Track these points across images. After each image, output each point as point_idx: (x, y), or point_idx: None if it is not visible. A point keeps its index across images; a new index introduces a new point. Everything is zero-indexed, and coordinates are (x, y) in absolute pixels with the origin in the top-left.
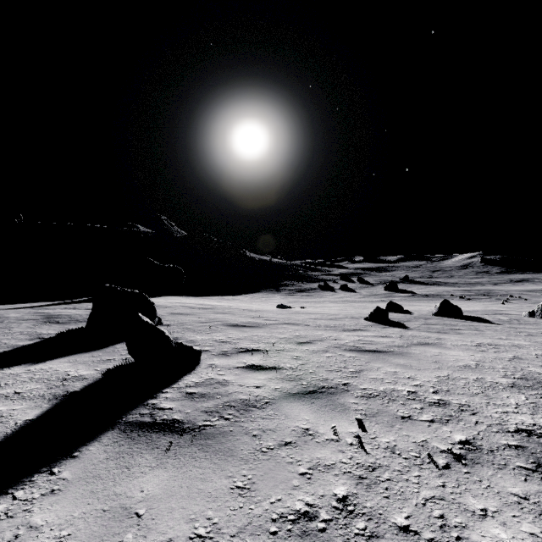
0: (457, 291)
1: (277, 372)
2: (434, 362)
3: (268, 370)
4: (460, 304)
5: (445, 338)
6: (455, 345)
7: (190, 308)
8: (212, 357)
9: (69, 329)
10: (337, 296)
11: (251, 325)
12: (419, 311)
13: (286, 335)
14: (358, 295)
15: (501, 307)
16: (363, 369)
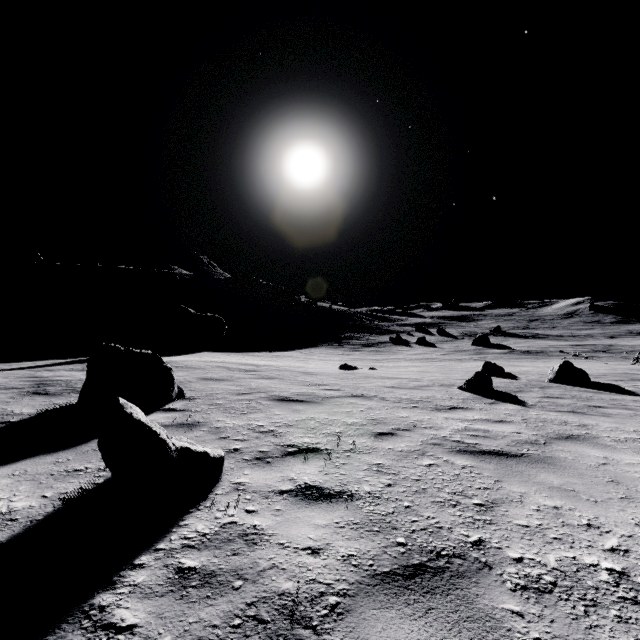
0: (567, 347)
1: (348, 505)
2: (609, 481)
3: (333, 500)
4: (576, 364)
5: (592, 424)
6: (618, 441)
7: (228, 370)
8: (243, 467)
9: (55, 404)
10: (413, 353)
11: (305, 399)
12: (526, 374)
13: (356, 419)
14: (440, 352)
15: (635, 370)
16: (497, 500)
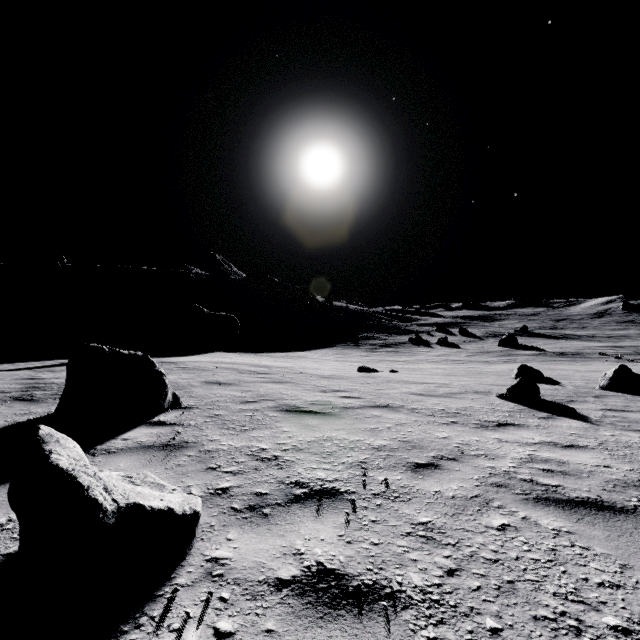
0: (605, 348)
1: (390, 624)
2: None
3: (363, 609)
4: None
5: None
6: None
7: (237, 373)
8: (227, 524)
9: (30, 414)
10: (435, 354)
11: (320, 410)
12: (568, 379)
13: (384, 440)
14: (464, 353)
15: None
16: None
